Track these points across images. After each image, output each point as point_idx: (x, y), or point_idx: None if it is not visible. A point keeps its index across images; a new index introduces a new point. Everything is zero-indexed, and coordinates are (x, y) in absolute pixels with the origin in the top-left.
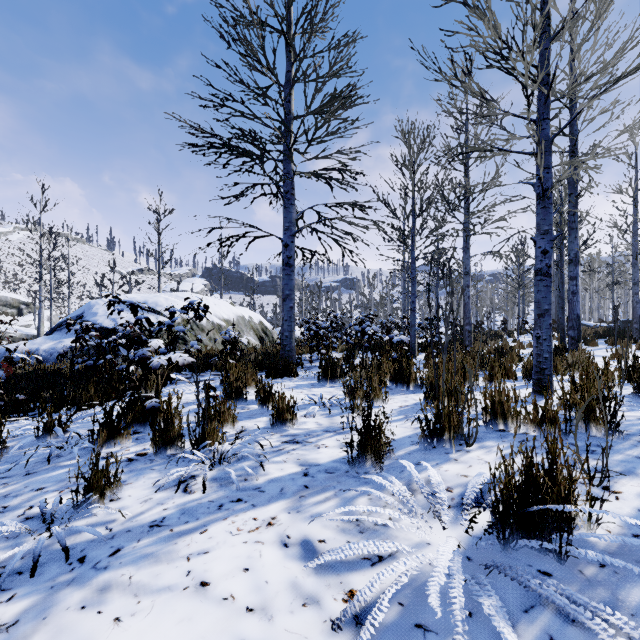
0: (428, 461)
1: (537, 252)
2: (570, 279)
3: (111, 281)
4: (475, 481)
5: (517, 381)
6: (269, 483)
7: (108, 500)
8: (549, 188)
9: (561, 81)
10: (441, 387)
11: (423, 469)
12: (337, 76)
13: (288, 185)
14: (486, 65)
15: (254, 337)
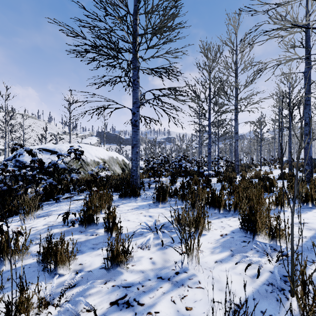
0: None
1: None
2: (306, 135)
3: (44, 138)
4: None
5: (291, 203)
6: None
7: None
8: None
9: None
10: (258, 221)
11: None
12: (166, 0)
13: (135, 76)
14: None
15: (118, 168)
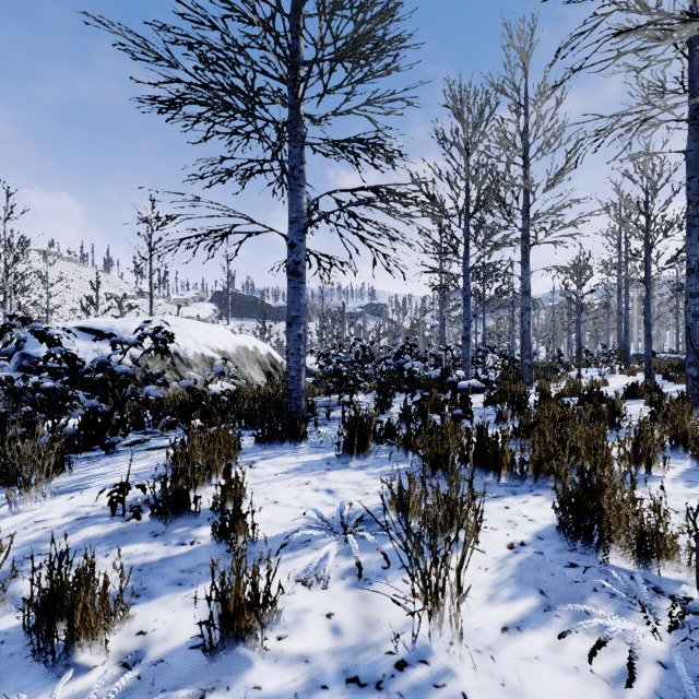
0: None
1: None
2: (690, 296)
3: (94, 304)
4: None
5: (667, 457)
6: None
7: None
8: None
9: None
10: (609, 512)
11: None
12: None
13: (295, 157)
14: None
15: (259, 373)
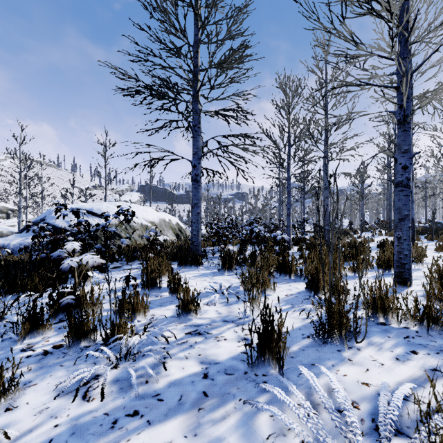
0: (323, 361)
1: (398, 167)
2: None
3: (71, 194)
4: (384, 399)
5: (374, 270)
6: (169, 388)
7: (4, 409)
8: (408, 115)
9: (413, 31)
10: (321, 280)
11: (320, 372)
12: (233, 35)
13: (196, 120)
14: (356, 14)
15: (172, 234)
